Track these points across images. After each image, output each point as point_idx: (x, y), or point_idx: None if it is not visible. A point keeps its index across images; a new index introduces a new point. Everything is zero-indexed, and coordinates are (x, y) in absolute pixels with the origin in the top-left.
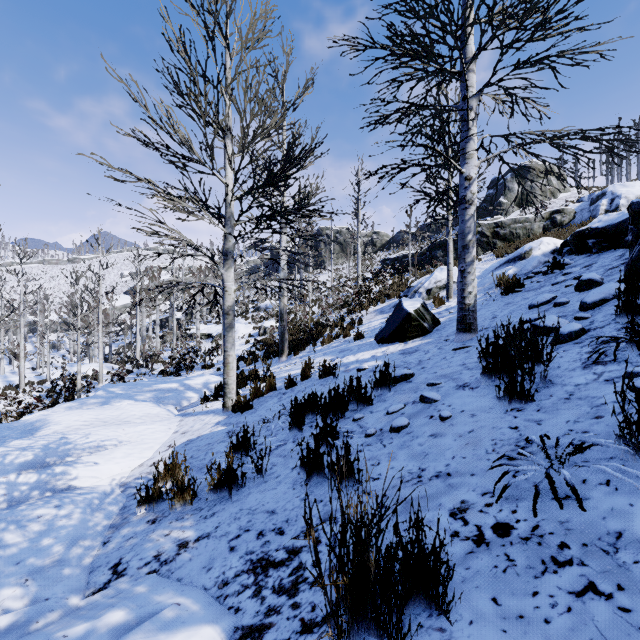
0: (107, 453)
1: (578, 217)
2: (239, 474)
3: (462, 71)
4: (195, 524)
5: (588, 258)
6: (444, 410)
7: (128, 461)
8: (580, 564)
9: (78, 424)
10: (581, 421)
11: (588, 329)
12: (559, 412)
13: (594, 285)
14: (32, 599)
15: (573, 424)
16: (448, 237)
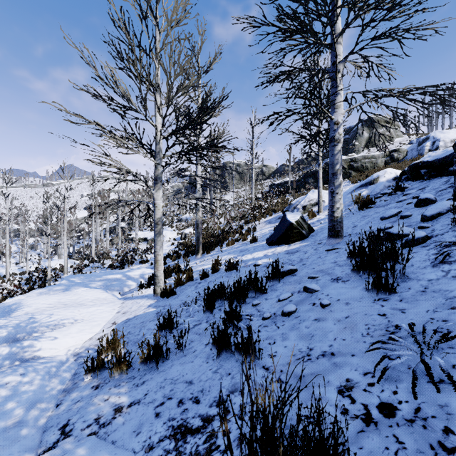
0: (65, 329)
1: (409, 154)
2: (164, 348)
3: (332, 43)
4: (129, 391)
5: (421, 183)
6: (323, 299)
7: (81, 335)
8: None
9: (44, 306)
10: (439, 311)
11: (431, 236)
12: (418, 302)
13: (430, 202)
14: None
15: (433, 313)
16: (319, 168)
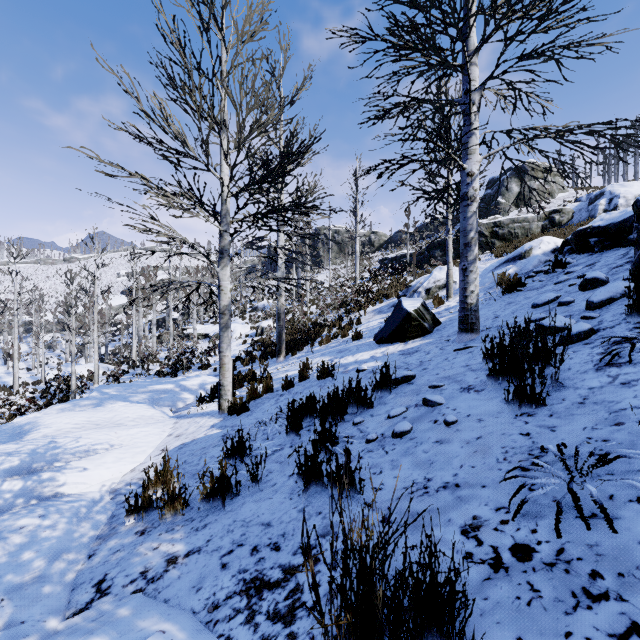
0: (97, 458)
1: (576, 217)
2: (233, 481)
3: (464, 64)
4: (186, 537)
5: (590, 257)
6: (449, 414)
7: (119, 466)
8: (618, 599)
9: (69, 427)
10: (600, 428)
11: (597, 329)
12: (574, 418)
13: (599, 284)
14: (6, 622)
15: (591, 431)
16: (448, 236)
